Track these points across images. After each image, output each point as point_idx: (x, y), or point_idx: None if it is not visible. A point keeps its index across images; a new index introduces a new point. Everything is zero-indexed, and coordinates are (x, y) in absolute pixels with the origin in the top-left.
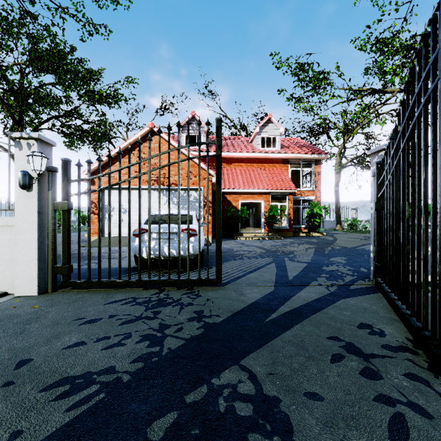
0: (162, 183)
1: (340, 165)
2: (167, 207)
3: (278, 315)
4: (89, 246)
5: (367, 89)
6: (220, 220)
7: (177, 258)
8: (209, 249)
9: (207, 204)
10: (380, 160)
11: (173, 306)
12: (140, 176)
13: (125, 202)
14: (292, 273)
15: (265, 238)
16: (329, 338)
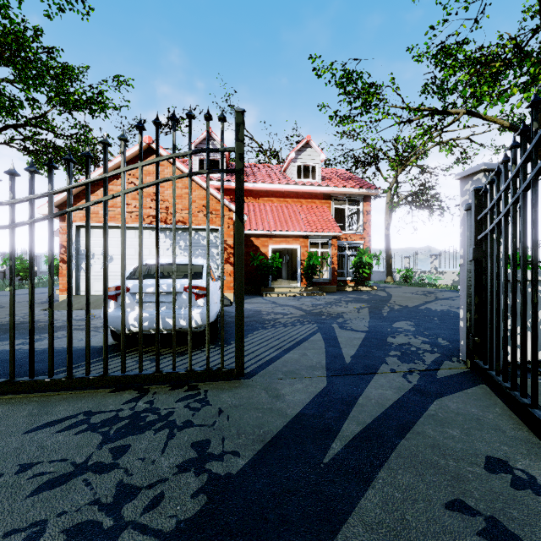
0: (164, 221)
1: (392, 203)
2: (171, 254)
3: (344, 444)
4: (11, 320)
5: (428, 109)
6: (241, 275)
7: (176, 331)
8: (229, 312)
9: (221, 248)
10: (480, 186)
11: (155, 431)
12: (106, 199)
13: (110, 247)
14: (348, 351)
15: (303, 295)
16: (450, 507)
